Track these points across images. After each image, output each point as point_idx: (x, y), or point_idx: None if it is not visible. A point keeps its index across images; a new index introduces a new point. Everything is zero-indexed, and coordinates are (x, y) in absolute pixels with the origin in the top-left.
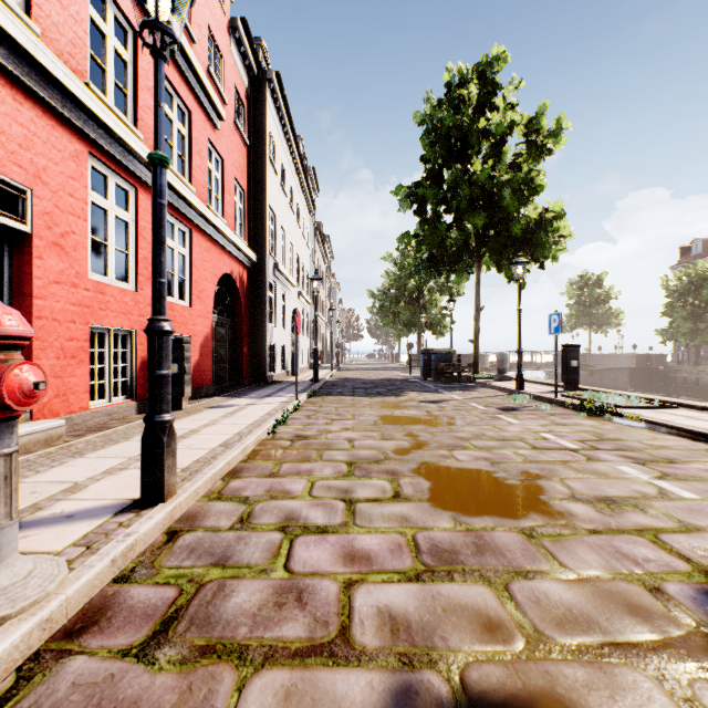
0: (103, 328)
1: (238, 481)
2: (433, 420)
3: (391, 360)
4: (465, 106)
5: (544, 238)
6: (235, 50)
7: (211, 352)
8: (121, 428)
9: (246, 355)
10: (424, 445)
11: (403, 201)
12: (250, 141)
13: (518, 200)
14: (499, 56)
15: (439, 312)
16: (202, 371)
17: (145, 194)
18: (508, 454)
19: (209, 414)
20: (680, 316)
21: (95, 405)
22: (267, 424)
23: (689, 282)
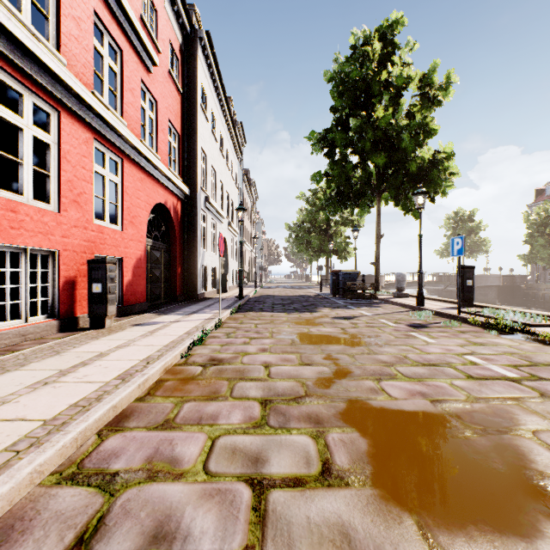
0: (17, 247)
1: (117, 438)
2: (349, 339)
3: (304, 279)
4: (369, 61)
5: (437, 175)
6: (168, 7)
7: (145, 272)
8: (26, 351)
9: (180, 275)
10: (347, 372)
11: (315, 145)
12: (184, 90)
13: (415, 142)
14: (398, 20)
15: (344, 241)
16: (135, 289)
17: (69, 118)
18: (444, 386)
19: (130, 333)
20: (539, 244)
21: (7, 326)
22: (181, 346)
23: (547, 216)
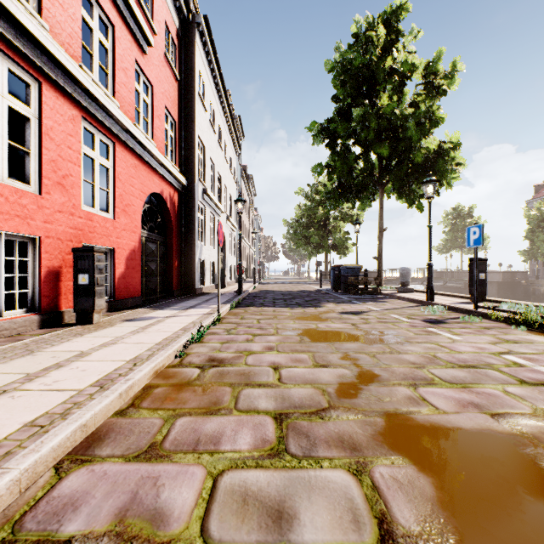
0: None
1: (80, 474)
2: (364, 336)
3: (301, 276)
4: (373, 47)
5: (443, 166)
6: None
7: (139, 265)
8: None
9: (176, 269)
10: (372, 376)
11: (316, 136)
12: (181, 77)
13: (420, 131)
14: (402, 6)
15: (343, 236)
16: (129, 283)
17: (53, 91)
18: (498, 394)
19: (119, 329)
20: (540, 240)
21: None
22: (175, 344)
23: None
